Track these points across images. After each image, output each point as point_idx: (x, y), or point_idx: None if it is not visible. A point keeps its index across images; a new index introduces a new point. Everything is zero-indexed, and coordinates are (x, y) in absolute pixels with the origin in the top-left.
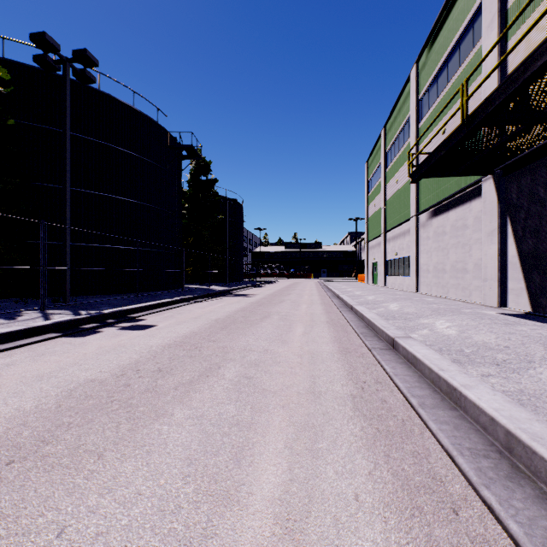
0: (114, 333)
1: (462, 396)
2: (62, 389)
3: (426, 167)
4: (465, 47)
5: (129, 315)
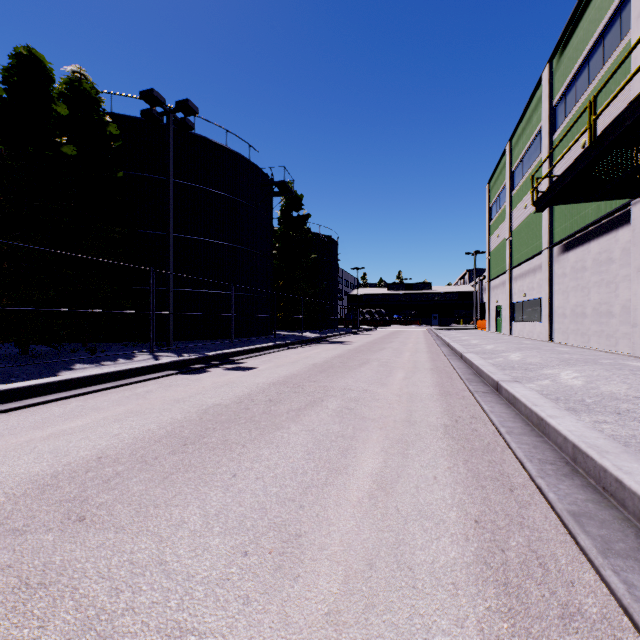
0: (222, 373)
1: (547, 424)
2: (198, 409)
3: (551, 194)
4: (610, 41)
5: (230, 358)
